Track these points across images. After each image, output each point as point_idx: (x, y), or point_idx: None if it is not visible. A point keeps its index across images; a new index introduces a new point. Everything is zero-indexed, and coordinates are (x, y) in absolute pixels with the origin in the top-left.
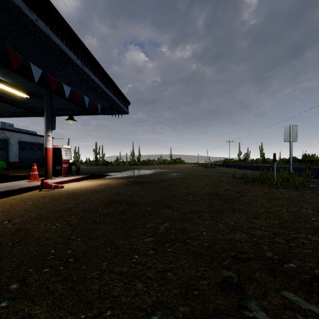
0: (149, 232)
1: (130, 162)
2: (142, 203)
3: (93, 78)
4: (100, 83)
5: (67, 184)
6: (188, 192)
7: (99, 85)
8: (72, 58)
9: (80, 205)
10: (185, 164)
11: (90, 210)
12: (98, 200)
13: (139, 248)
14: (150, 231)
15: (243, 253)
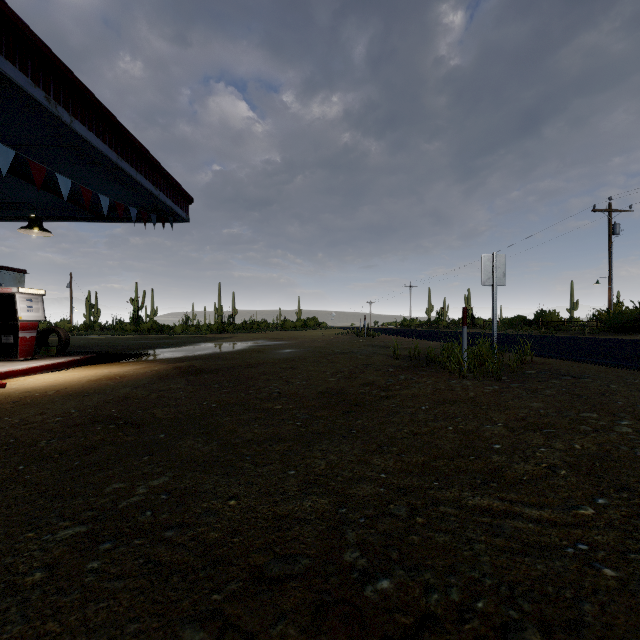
0: (94, 508)
1: (211, 326)
2: (161, 421)
3: (86, 134)
4: (106, 149)
5: (24, 377)
6: (281, 391)
7: (104, 154)
8: (16, 81)
9: (6, 432)
10: (325, 330)
11: (19, 444)
12: (62, 417)
13: (14, 567)
14: (100, 504)
15: (287, 558)
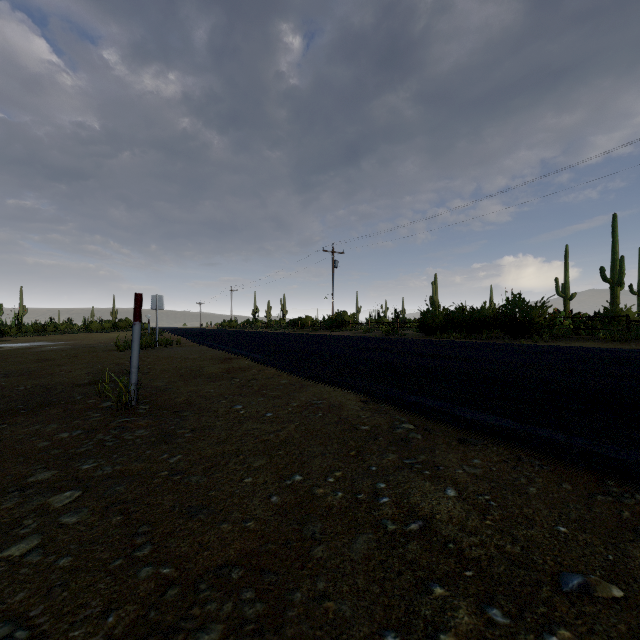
0: None
1: None
2: None
3: None
4: None
5: None
6: (16, 360)
7: None
8: None
9: None
10: None
11: None
12: None
13: None
14: None
15: None
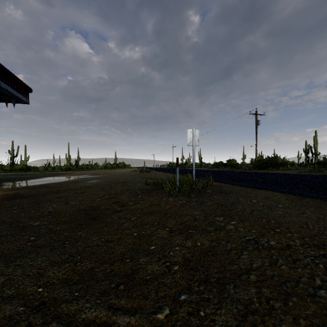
0: None
1: (61, 167)
2: None
3: None
4: None
5: None
6: (53, 210)
7: None
8: None
9: None
10: (128, 169)
11: None
12: None
13: None
14: None
15: None
